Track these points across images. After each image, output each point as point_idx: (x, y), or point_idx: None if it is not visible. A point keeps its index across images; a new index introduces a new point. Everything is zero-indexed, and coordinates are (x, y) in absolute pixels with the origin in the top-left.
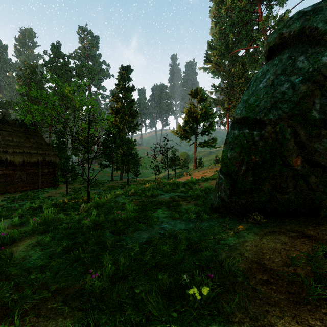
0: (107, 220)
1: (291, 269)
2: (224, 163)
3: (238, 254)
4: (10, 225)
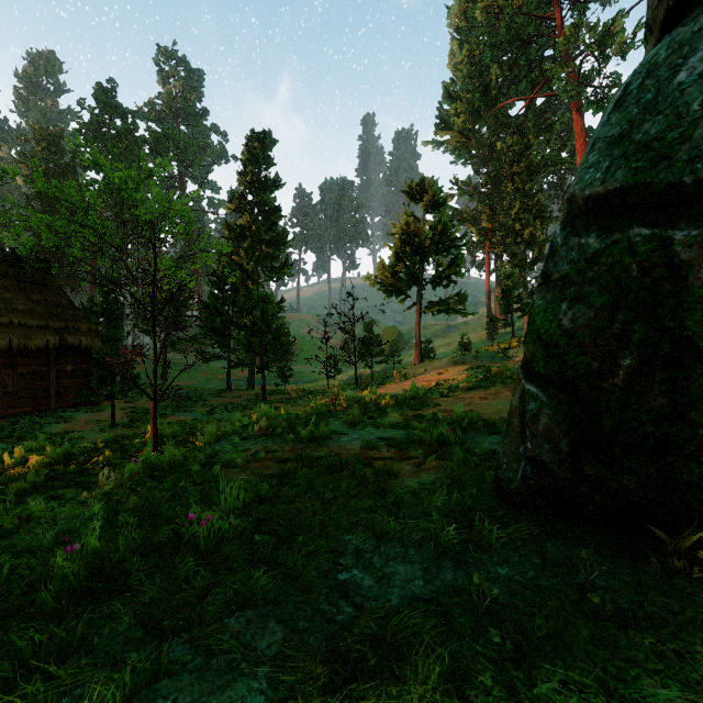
0: (149, 543)
1: None
2: (544, 346)
3: None
4: None
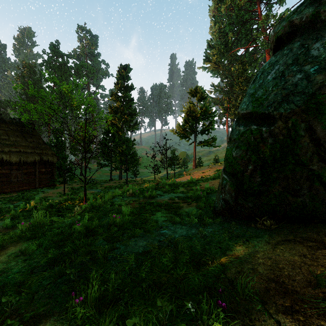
0: (101, 224)
1: (318, 291)
2: (228, 162)
3: (250, 268)
4: (1, 228)
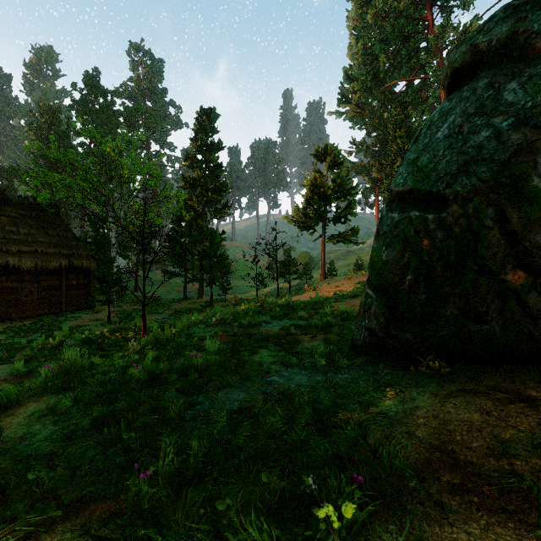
0: (172, 368)
1: (504, 462)
2: (374, 269)
3: (405, 432)
4: (9, 375)
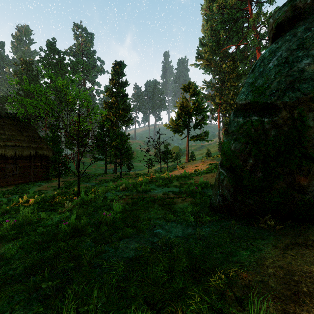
0: (90, 222)
1: None
2: (225, 156)
3: (260, 281)
4: None
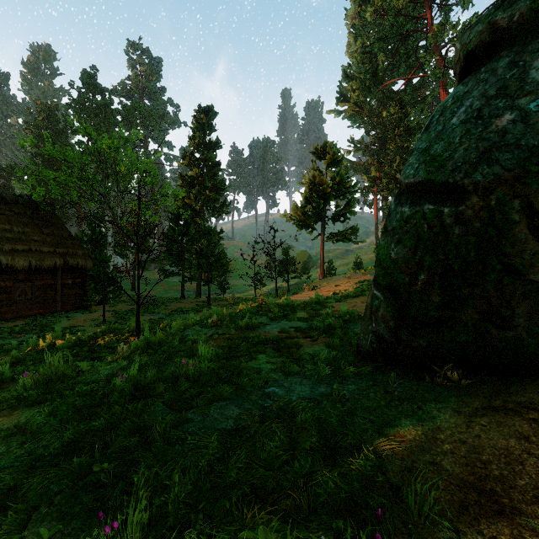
0: (161, 377)
1: None
2: (382, 268)
3: (429, 462)
4: None
